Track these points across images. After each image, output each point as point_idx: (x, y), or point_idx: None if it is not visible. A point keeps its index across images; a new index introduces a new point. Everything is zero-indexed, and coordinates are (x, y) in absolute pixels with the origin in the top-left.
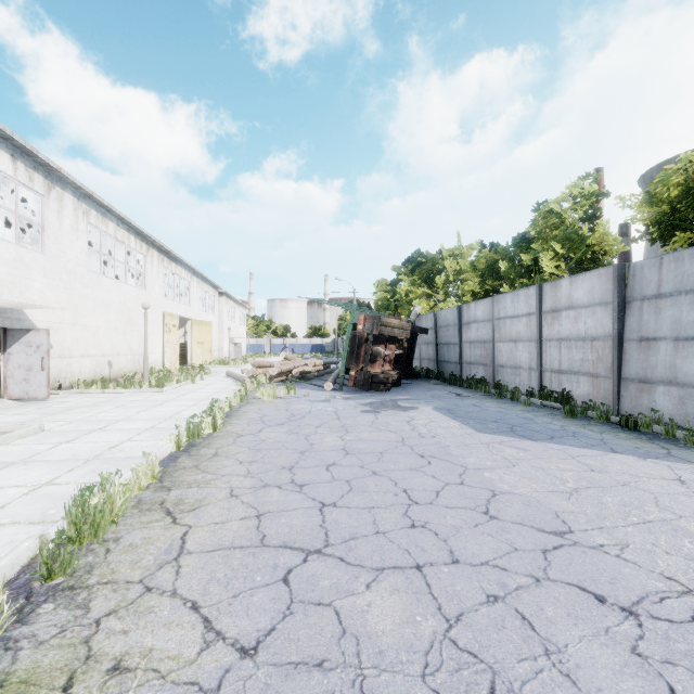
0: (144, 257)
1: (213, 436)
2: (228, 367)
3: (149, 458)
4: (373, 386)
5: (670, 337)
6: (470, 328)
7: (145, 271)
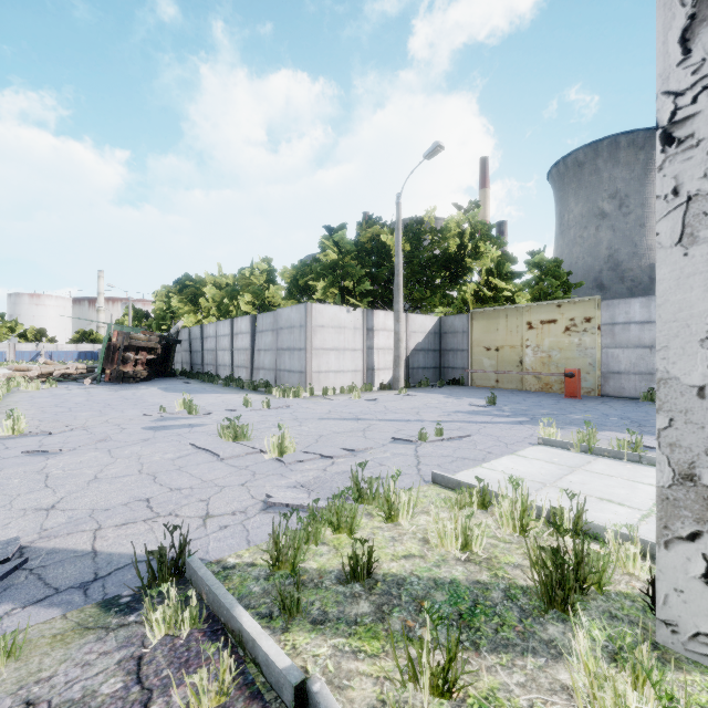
0: None
1: None
2: None
3: None
4: (125, 380)
5: (264, 349)
6: (207, 341)
7: None
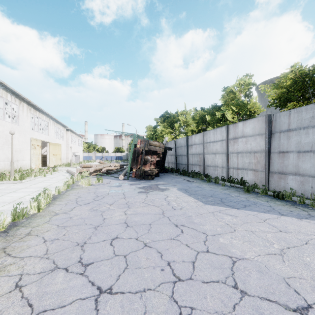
0: (17, 106)
1: (35, 216)
2: (70, 167)
3: None
4: (145, 177)
5: (295, 151)
6: (192, 147)
7: (18, 114)
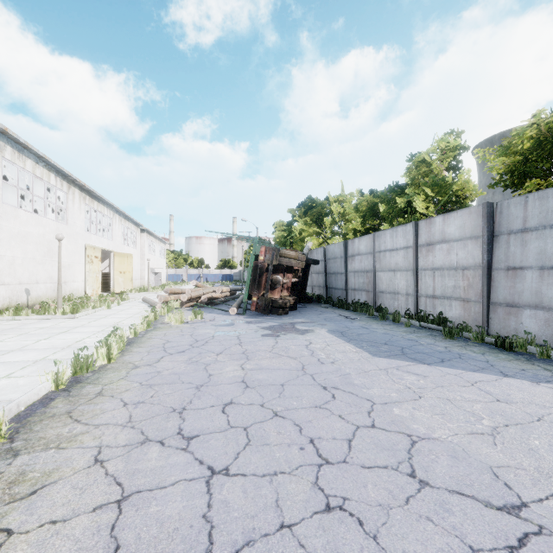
0: (65, 194)
1: (105, 368)
2: (147, 293)
3: (7, 406)
4: (273, 310)
5: (536, 266)
6: (354, 259)
7: (66, 207)
